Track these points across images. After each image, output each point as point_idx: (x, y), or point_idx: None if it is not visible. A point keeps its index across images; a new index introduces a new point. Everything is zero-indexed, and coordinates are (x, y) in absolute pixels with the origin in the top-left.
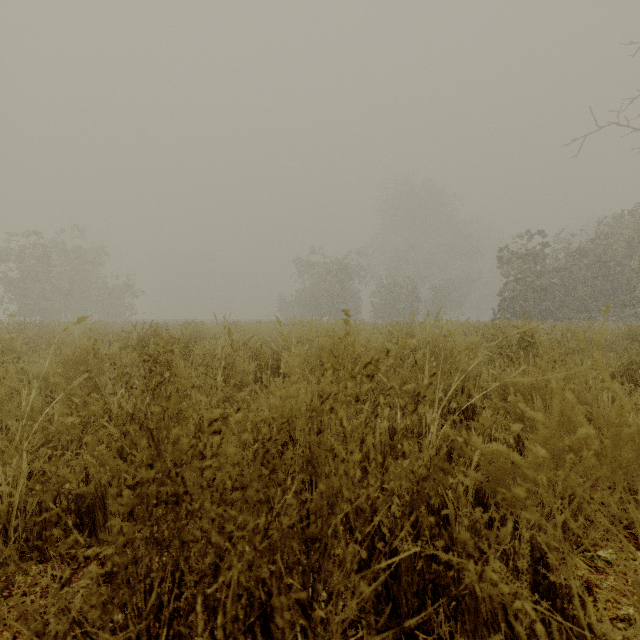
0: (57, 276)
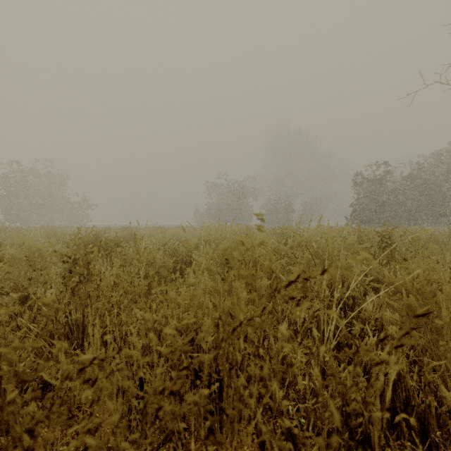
0: (33, 194)
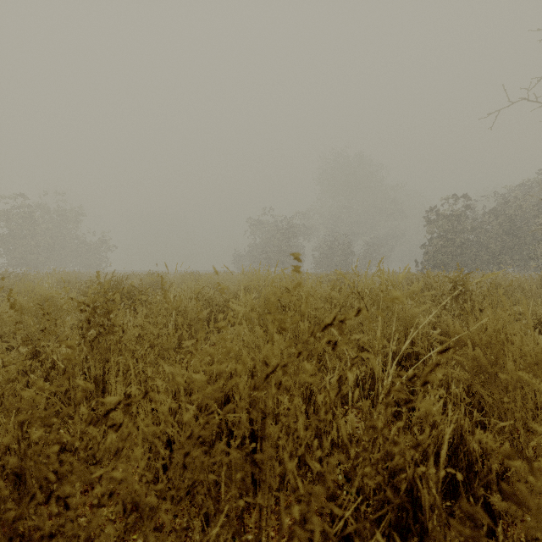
0: (41, 233)
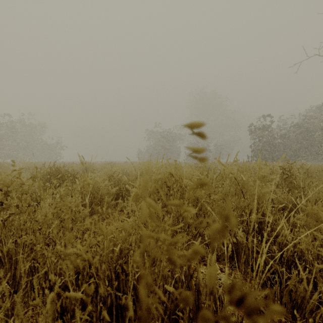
0: (20, 138)
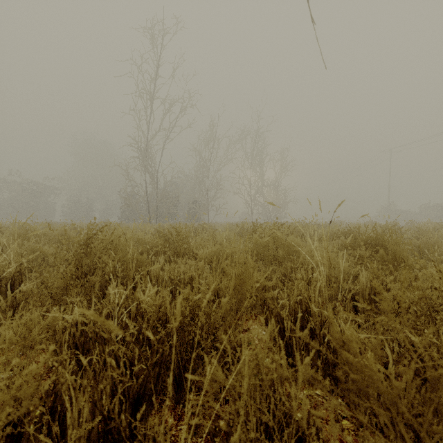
0: None
